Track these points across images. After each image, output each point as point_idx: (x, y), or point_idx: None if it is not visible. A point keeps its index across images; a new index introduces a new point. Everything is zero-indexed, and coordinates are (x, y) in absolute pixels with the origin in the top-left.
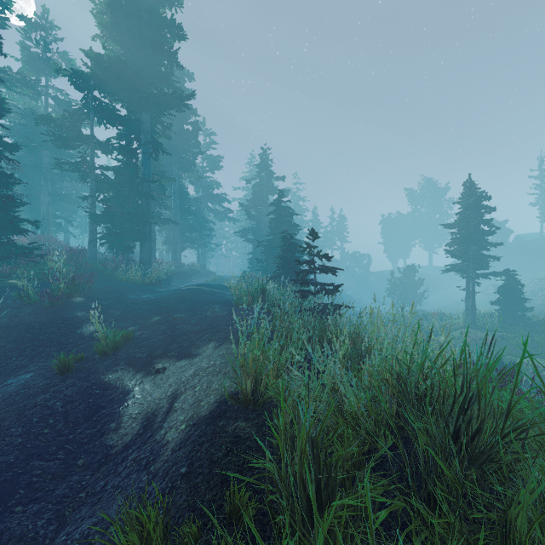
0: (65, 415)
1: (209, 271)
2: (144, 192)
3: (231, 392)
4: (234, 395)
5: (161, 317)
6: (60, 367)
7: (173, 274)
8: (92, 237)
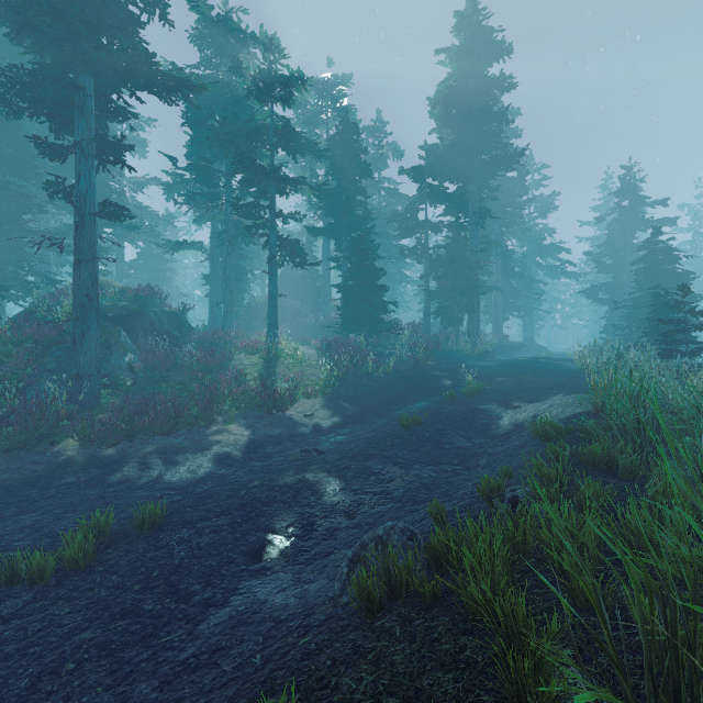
0: (463, 419)
1: (539, 345)
2: (473, 264)
3: (583, 411)
4: (586, 412)
5: (504, 378)
6: (446, 398)
7: (496, 347)
8: (426, 312)
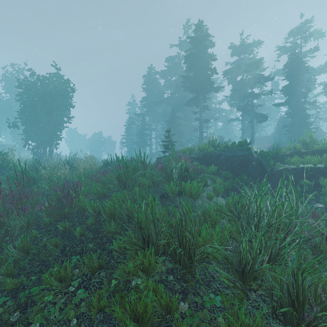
0: None
1: None
2: None
3: None
4: None
5: None
6: None
7: None
8: None
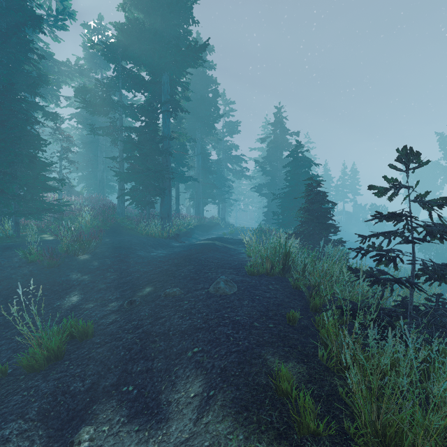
0: None
1: (228, 223)
2: (162, 149)
3: None
4: None
5: (153, 288)
6: None
7: (194, 227)
8: (120, 194)
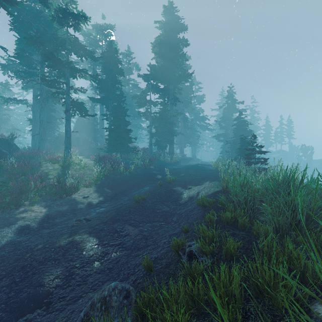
0: (166, 195)
1: (198, 158)
2: (171, 122)
3: (218, 190)
4: (219, 190)
5: (184, 174)
6: (158, 185)
7: (181, 159)
8: (150, 143)
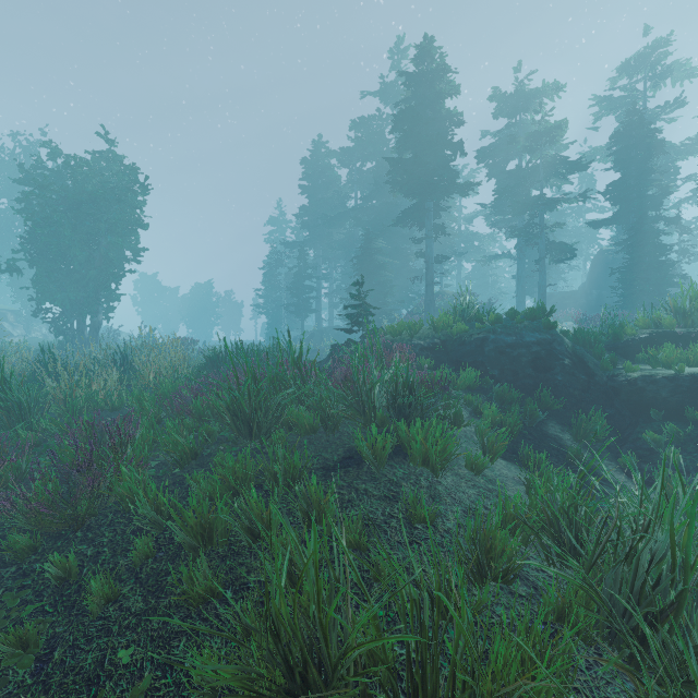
0: None
1: None
2: None
3: None
4: None
5: None
6: None
7: None
8: None
